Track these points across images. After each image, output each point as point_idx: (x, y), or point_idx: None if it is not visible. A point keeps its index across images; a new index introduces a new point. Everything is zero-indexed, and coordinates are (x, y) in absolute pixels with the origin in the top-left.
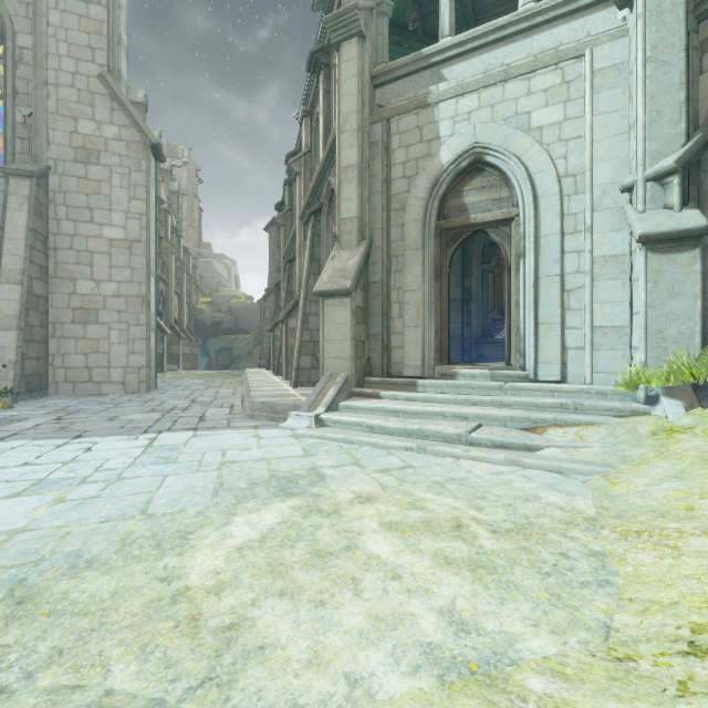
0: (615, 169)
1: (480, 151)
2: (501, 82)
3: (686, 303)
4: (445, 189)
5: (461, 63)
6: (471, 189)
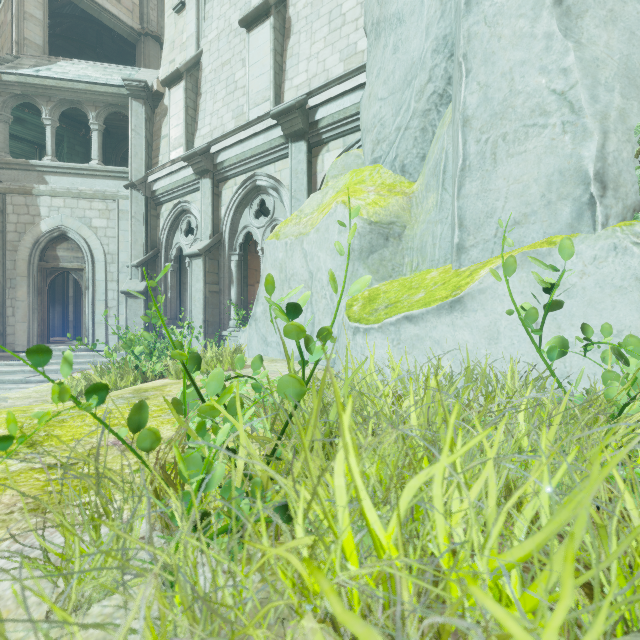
0: (128, 256)
1: (65, 230)
2: (77, 198)
3: (140, 319)
4: (44, 245)
5: (57, 177)
6: (62, 248)
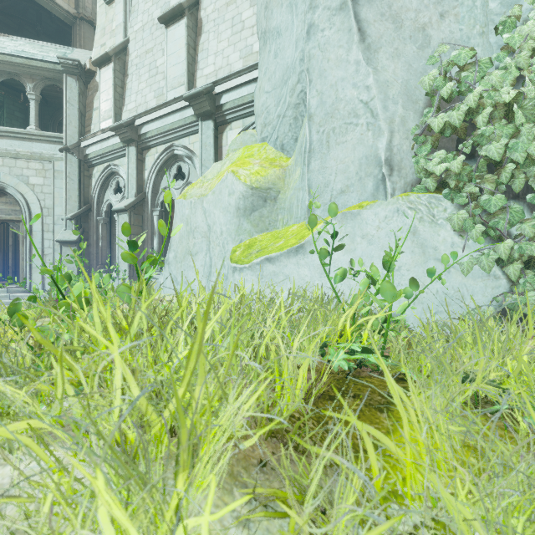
0: (63, 210)
1: (3, 186)
2: (15, 158)
3: (74, 264)
4: None
5: None
6: (0, 202)
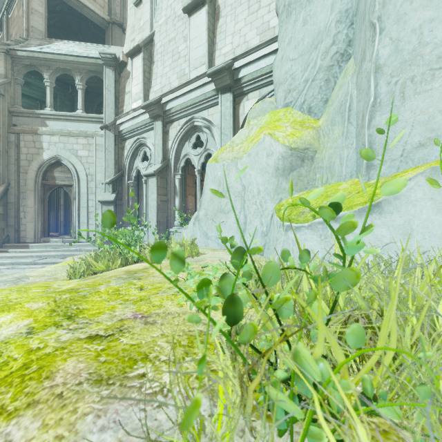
0: (102, 176)
1: (59, 158)
2: (68, 136)
3: None
4: (46, 169)
5: (54, 121)
6: (57, 171)
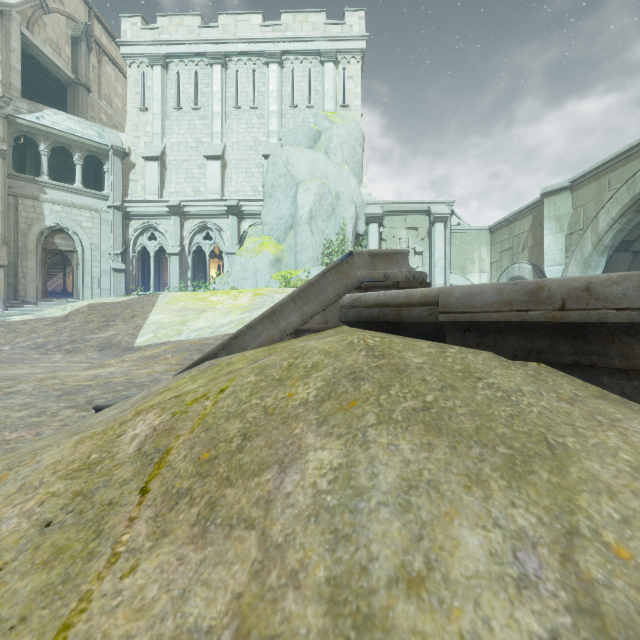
0: (107, 247)
1: (63, 226)
2: (71, 207)
3: (122, 285)
4: (47, 234)
5: (54, 190)
6: (59, 237)
